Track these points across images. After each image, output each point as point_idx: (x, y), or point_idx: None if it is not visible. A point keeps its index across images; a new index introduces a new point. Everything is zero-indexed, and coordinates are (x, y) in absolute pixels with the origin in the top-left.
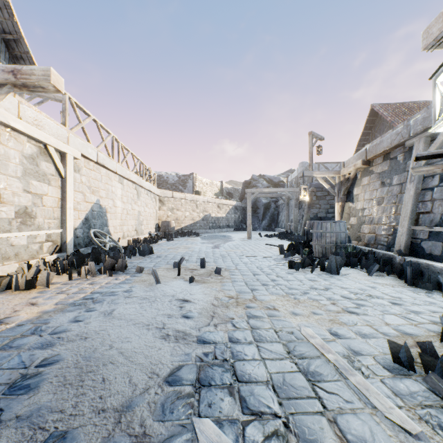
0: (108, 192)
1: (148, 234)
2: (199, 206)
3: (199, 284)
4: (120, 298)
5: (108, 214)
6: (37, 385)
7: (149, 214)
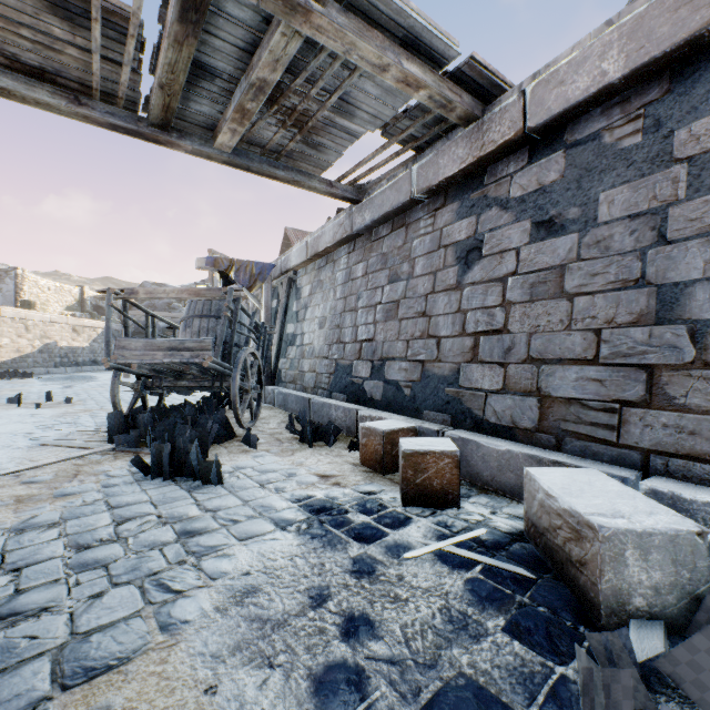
0: None
1: None
2: (34, 329)
3: (48, 408)
4: None
5: None
6: None
7: None
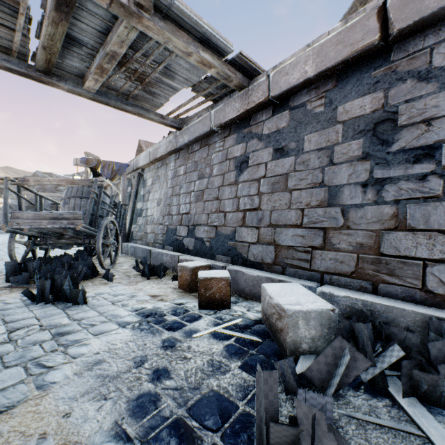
0: None
1: None
2: None
3: None
4: None
5: None
6: None
7: None
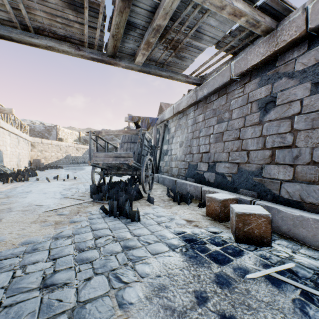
0: (3, 142)
1: (25, 168)
2: (62, 149)
3: (67, 181)
4: (37, 185)
5: (3, 155)
6: (32, 192)
7: (24, 154)
